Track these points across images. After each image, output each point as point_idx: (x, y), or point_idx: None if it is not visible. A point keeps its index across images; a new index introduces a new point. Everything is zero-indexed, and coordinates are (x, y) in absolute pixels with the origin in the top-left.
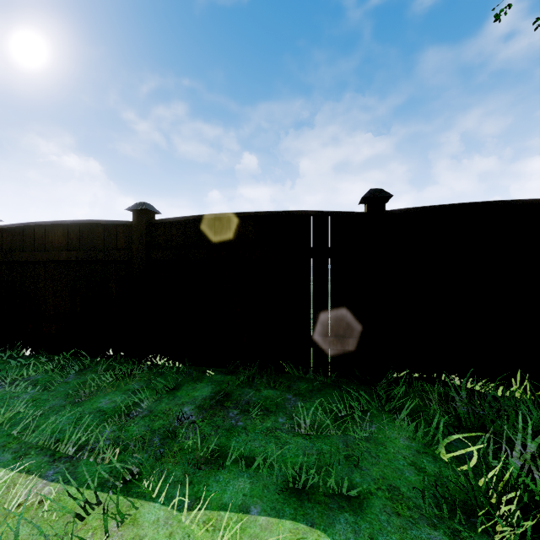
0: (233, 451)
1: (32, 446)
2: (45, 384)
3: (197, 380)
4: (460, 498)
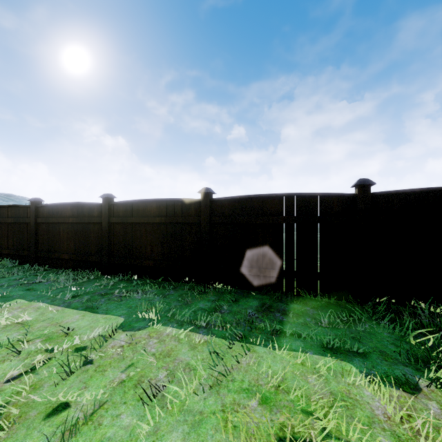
0: (288, 330)
1: (182, 321)
2: (161, 294)
3: (246, 297)
4: (421, 354)
